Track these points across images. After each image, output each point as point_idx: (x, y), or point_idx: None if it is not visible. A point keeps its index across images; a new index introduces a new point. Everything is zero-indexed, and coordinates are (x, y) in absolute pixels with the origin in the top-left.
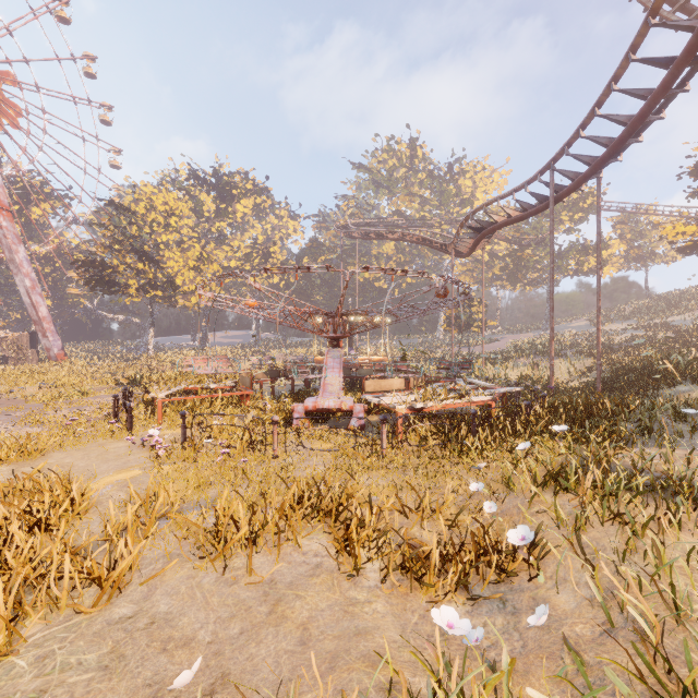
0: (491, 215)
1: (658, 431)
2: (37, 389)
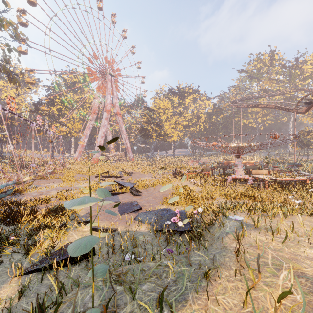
0: None
1: None
2: (140, 169)
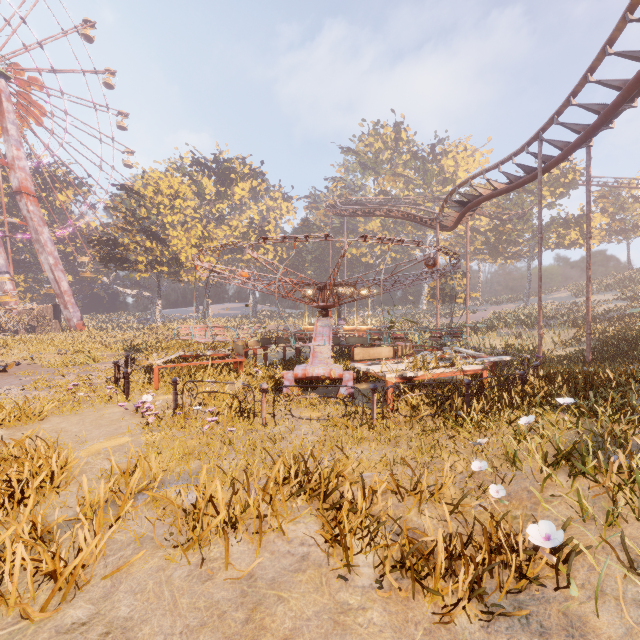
0: (476, 188)
1: None
2: (54, 355)
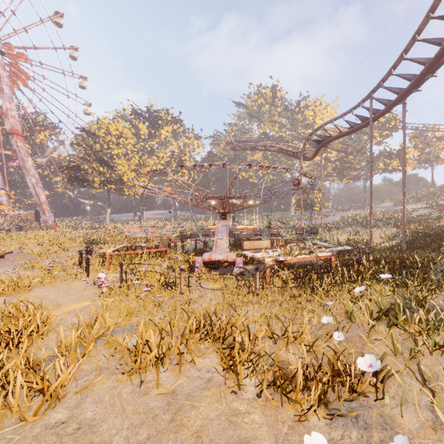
0: (328, 131)
1: None
2: (36, 246)
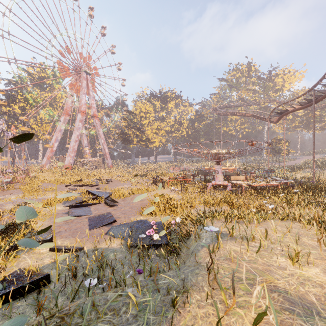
0: (285, 108)
1: None
2: (118, 177)
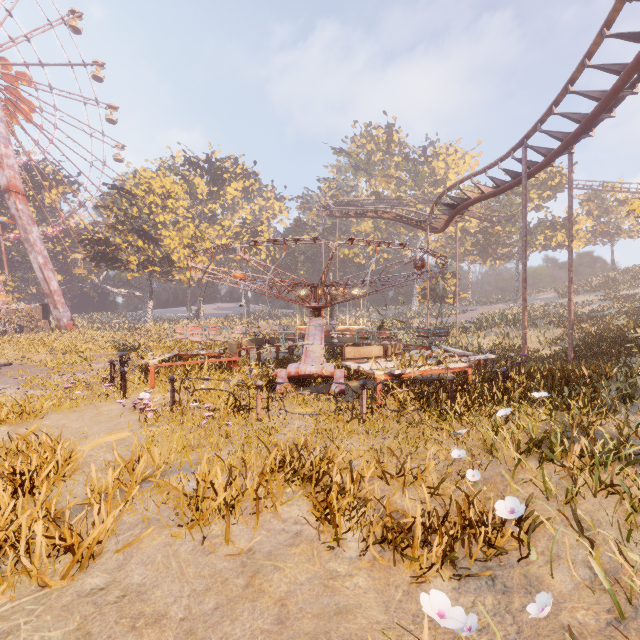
0: (464, 192)
1: (639, 398)
2: (46, 355)
